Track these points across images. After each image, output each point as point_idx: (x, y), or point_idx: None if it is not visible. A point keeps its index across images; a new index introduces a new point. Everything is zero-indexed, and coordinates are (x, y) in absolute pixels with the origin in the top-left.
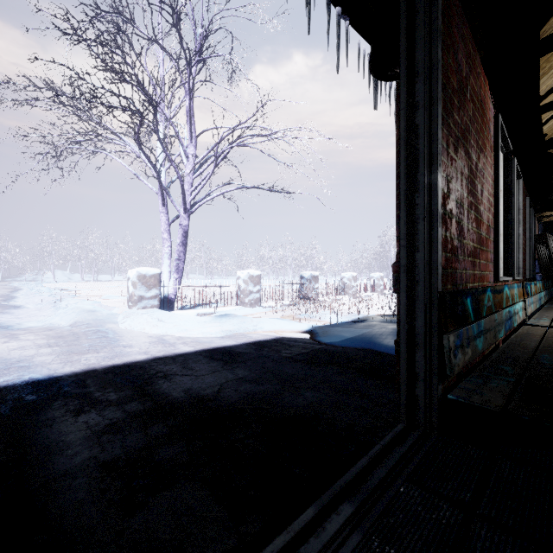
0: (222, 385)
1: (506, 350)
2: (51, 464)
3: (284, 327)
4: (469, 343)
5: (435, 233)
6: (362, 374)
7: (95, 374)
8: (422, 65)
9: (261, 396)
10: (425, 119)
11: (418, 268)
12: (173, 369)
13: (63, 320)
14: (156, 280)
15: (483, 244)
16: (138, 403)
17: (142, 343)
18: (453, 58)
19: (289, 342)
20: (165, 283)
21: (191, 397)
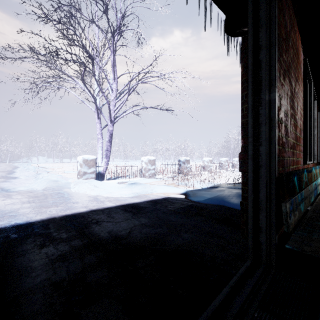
0: (131, 229)
1: (316, 210)
2: (21, 283)
3: (169, 190)
4: (297, 207)
5: (274, 133)
6: (218, 222)
7: (54, 221)
8: (264, 20)
9: (155, 236)
10: (266, 56)
11: (261, 156)
12: (102, 217)
13: (39, 186)
14: (94, 162)
15: (298, 140)
16: (79, 240)
17: (84, 201)
18: (282, 17)
19: (173, 200)
20: (99, 164)
21: (112, 236)
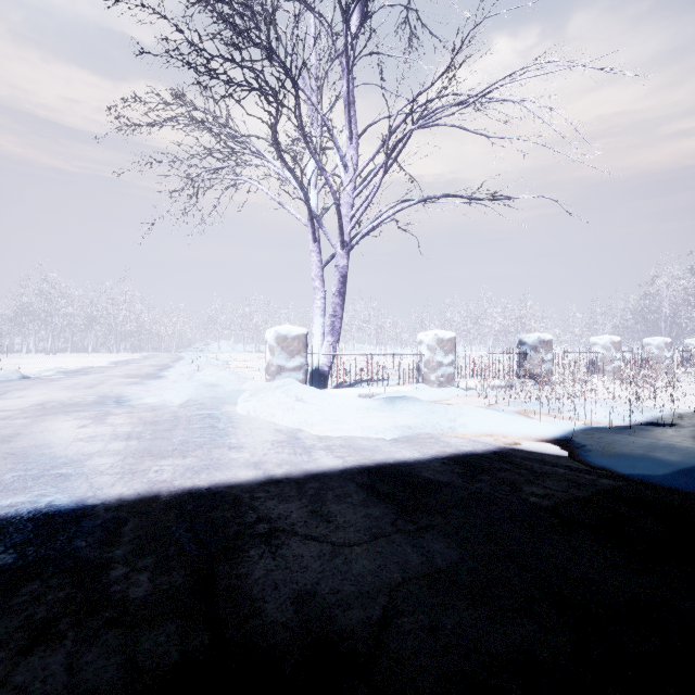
0: (392, 597)
1: None
2: None
3: (507, 426)
4: None
5: None
6: None
7: (149, 509)
8: None
9: (519, 687)
10: None
11: None
12: (290, 514)
13: (178, 396)
14: (301, 343)
15: None
16: (177, 628)
17: (260, 443)
18: None
19: (531, 463)
20: (316, 350)
21: (307, 632)
